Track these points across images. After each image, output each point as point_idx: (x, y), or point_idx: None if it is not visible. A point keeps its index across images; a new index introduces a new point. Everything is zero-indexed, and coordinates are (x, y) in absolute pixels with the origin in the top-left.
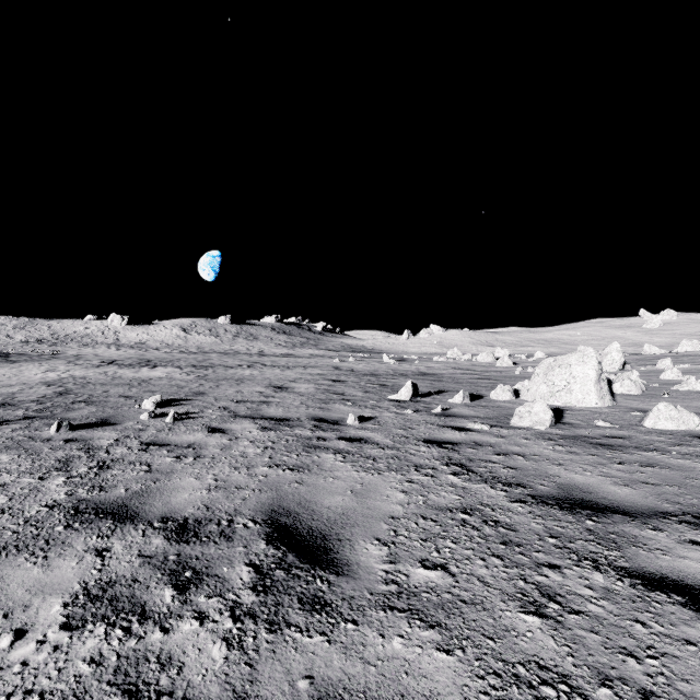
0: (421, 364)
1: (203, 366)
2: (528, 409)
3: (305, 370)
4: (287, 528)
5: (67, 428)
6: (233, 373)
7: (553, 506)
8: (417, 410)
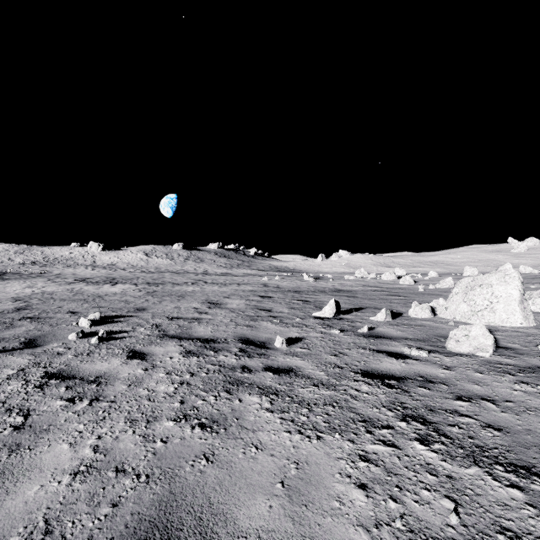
0: (335, 282)
1: (155, 284)
2: (465, 333)
3: (239, 286)
4: None
5: None
6: (178, 289)
7: None
8: (343, 329)
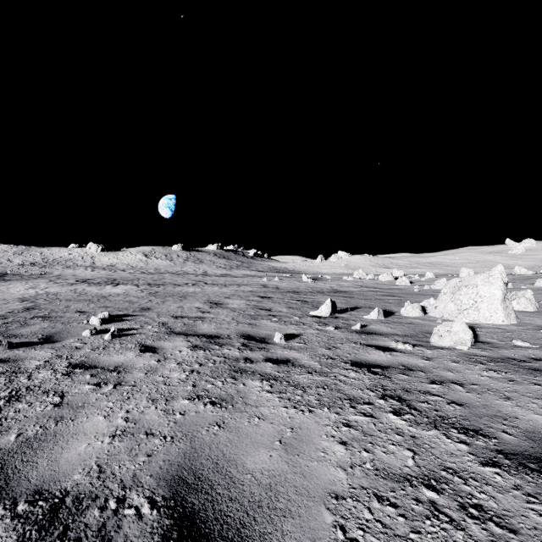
0: (333, 283)
1: (157, 284)
2: (447, 328)
3: (239, 287)
4: (192, 520)
5: (6, 346)
6: (179, 290)
7: (541, 475)
8: (337, 327)
